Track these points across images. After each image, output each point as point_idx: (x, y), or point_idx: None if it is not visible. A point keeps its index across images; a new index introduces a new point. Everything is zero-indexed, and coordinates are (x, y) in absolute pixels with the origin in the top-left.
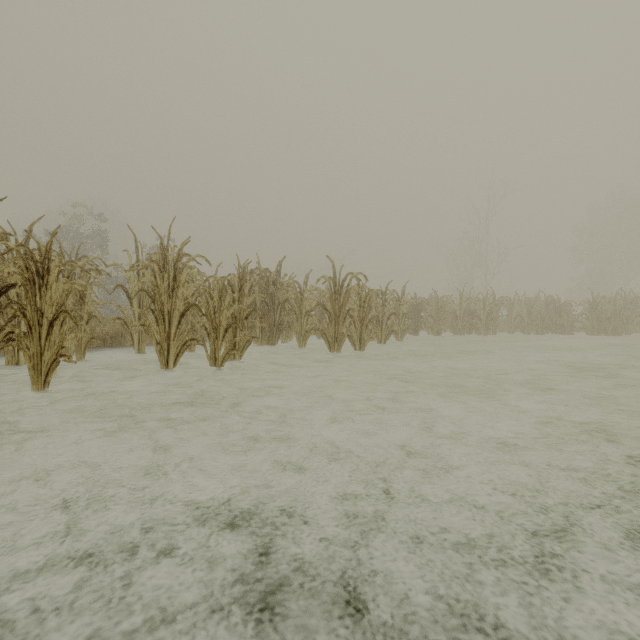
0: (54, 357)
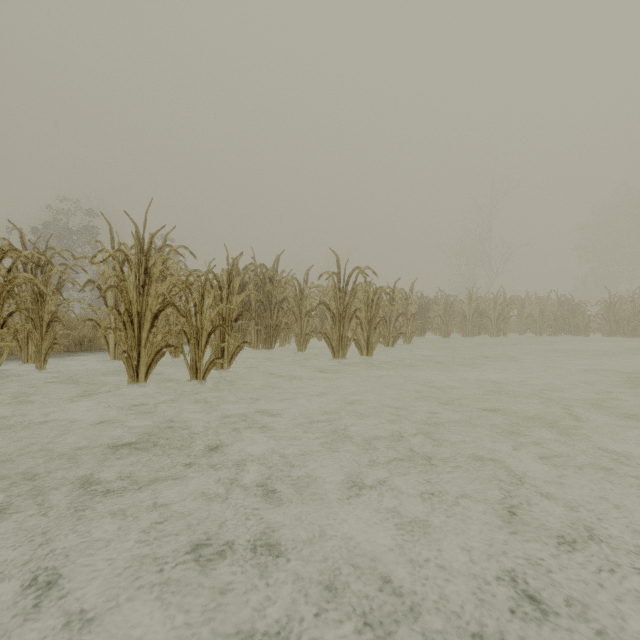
0: None
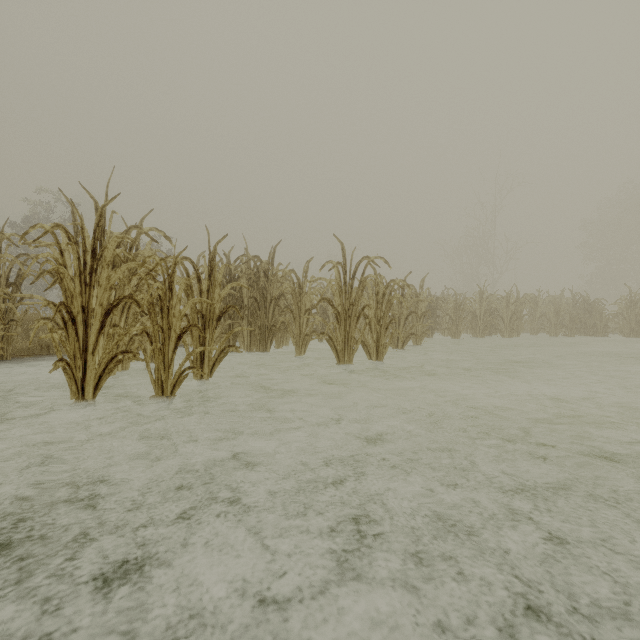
0: None
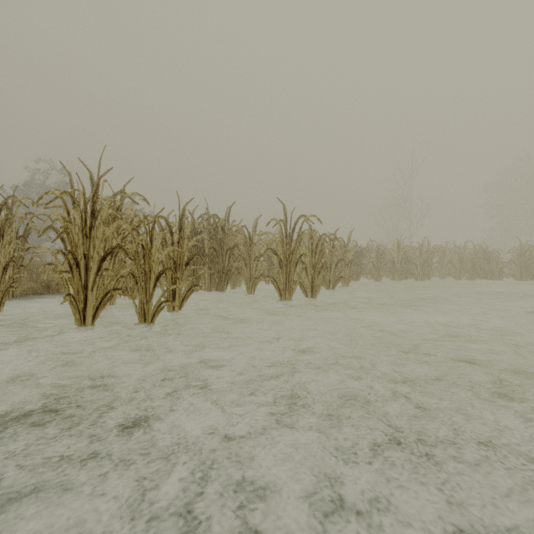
0: None
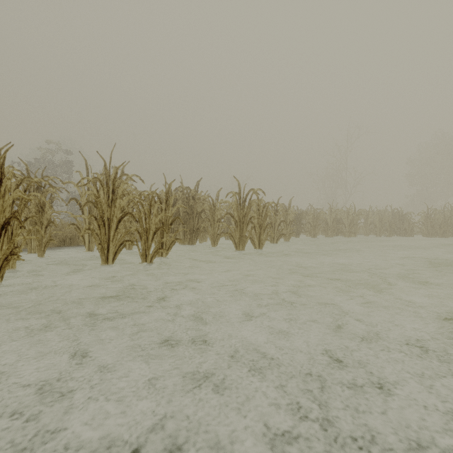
0: (5, 256)
